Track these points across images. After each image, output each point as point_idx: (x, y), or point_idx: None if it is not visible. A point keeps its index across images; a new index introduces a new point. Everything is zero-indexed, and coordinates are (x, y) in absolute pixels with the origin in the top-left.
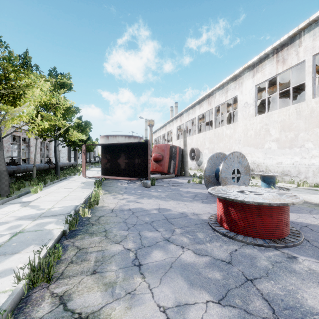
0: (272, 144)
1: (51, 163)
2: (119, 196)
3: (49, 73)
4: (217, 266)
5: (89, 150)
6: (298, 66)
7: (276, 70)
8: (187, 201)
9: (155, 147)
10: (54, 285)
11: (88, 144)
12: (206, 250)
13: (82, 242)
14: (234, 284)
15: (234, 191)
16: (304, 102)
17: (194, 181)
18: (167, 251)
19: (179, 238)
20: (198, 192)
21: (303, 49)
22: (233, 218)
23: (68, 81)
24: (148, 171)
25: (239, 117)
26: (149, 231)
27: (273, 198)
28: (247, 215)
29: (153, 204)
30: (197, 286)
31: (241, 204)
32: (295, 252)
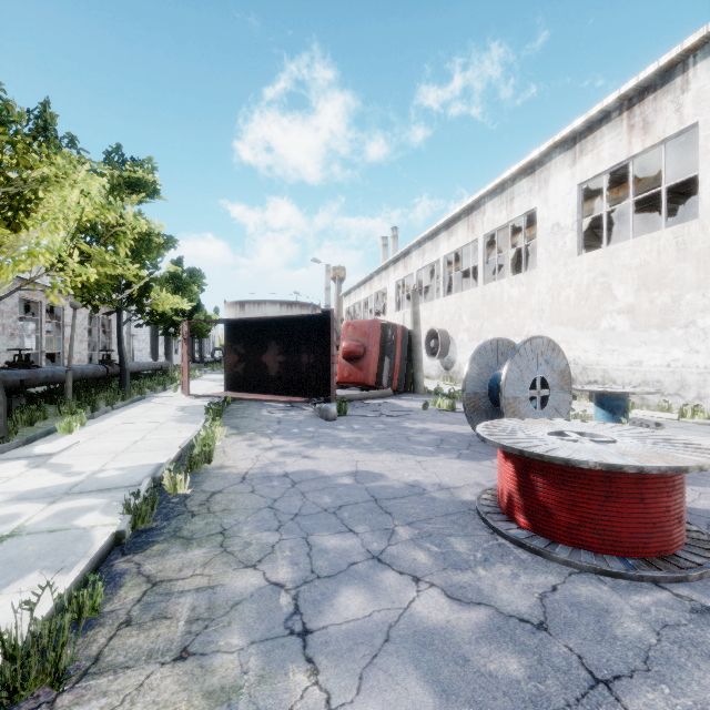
0: (619, 320)
1: (111, 364)
2: (263, 440)
3: (105, 158)
4: (510, 638)
5: (199, 335)
6: (678, 139)
7: (627, 148)
8: (422, 453)
9: (347, 328)
10: (70, 697)
11: (195, 320)
12: (478, 588)
13: (163, 563)
14: (562, 697)
15: (542, 433)
16: (696, 221)
17: (438, 405)
18: (377, 592)
19: (407, 553)
20: (447, 431)
21: (693, 97)
22: (542, 501)
23: (149, 176)
24: (332, 382)
25: (540, 259)
26: (332, 533)
27: (645, 453)
28: (579, 496)
29: (343, 460)
30: (461, 701)
31: (565, 466)
32: (709, 596)
